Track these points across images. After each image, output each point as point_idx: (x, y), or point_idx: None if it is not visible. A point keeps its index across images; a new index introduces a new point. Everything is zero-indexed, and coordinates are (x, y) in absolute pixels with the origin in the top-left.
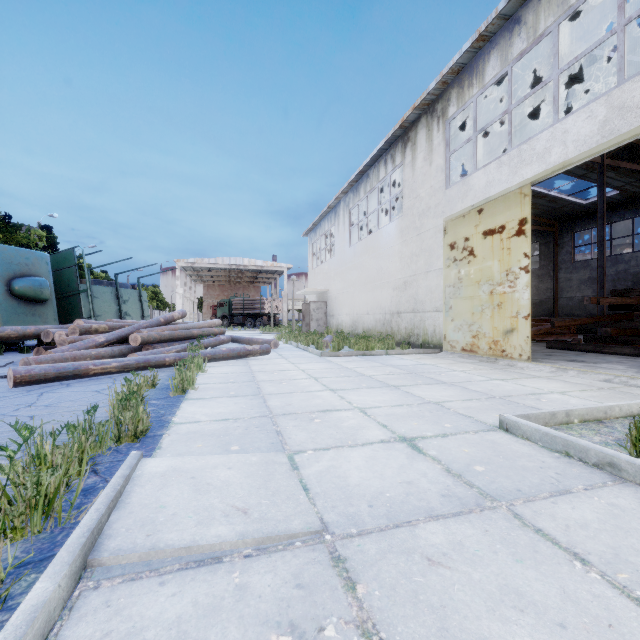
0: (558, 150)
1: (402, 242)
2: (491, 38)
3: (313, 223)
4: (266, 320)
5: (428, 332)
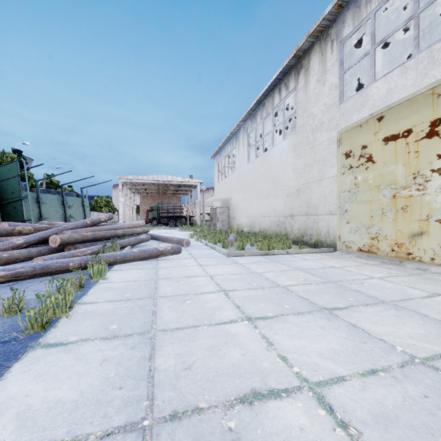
0: None
1: (295, 155)
2: None
3: (219, 147)
4: (184, 221)
5: (321, 233)
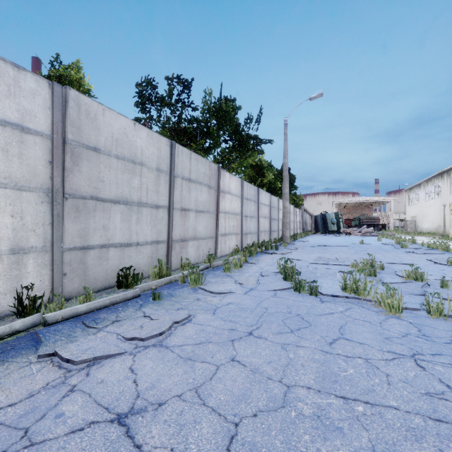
0: None
1: (440, 205)
2: None
3: (408, 188)
4: (380, 227)
5: (446, 232)
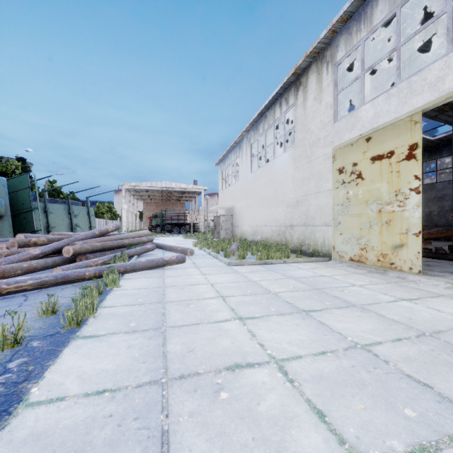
0: None
1: (295, 168)
2: None
3: (222, 155)
4: (188, 228)
5: (318, 243)
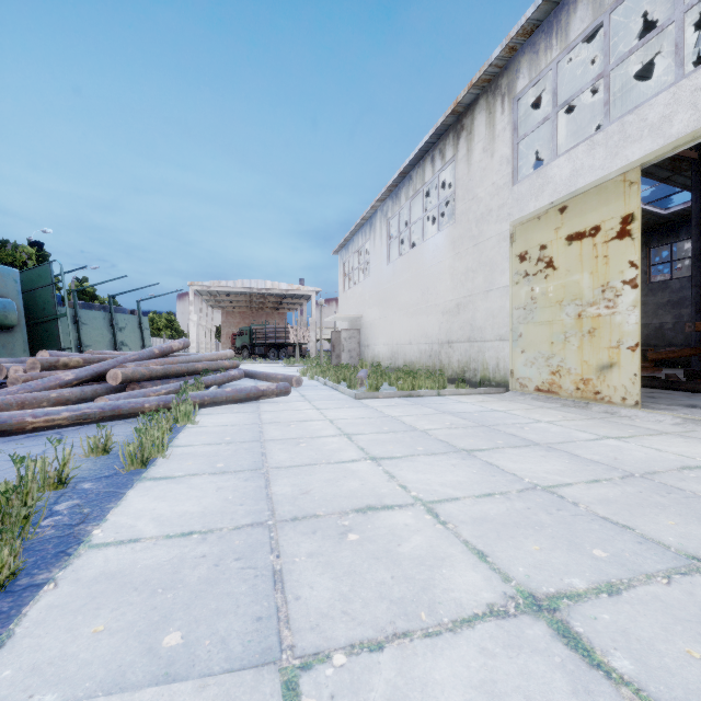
0: (684, 116)
1: (454, 255)
2: None
3: (344, 238)
4: (291, 351)
5: (489, 366)
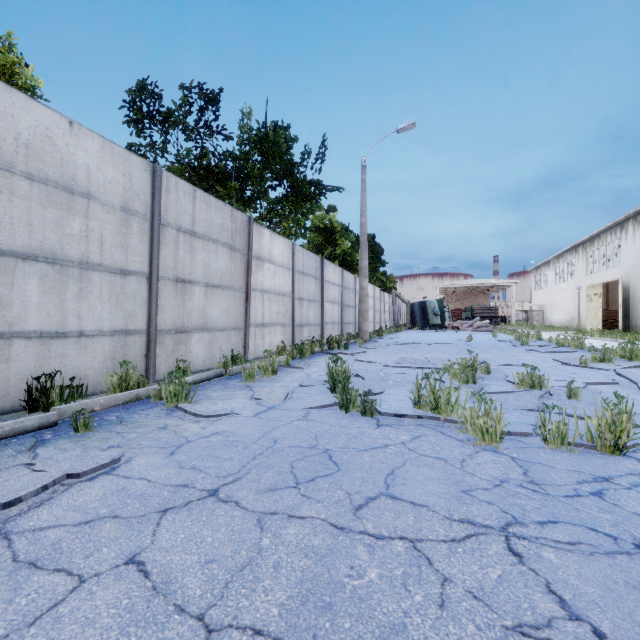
0: (605, 277)
1: (575, 290)
2: (595, 235)
3: (535, 266)
4: (499, 320)
5: (582, 325)
